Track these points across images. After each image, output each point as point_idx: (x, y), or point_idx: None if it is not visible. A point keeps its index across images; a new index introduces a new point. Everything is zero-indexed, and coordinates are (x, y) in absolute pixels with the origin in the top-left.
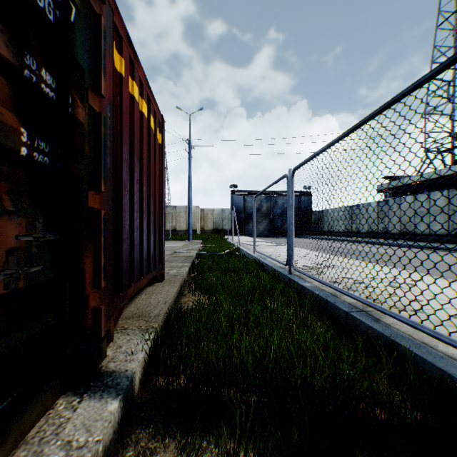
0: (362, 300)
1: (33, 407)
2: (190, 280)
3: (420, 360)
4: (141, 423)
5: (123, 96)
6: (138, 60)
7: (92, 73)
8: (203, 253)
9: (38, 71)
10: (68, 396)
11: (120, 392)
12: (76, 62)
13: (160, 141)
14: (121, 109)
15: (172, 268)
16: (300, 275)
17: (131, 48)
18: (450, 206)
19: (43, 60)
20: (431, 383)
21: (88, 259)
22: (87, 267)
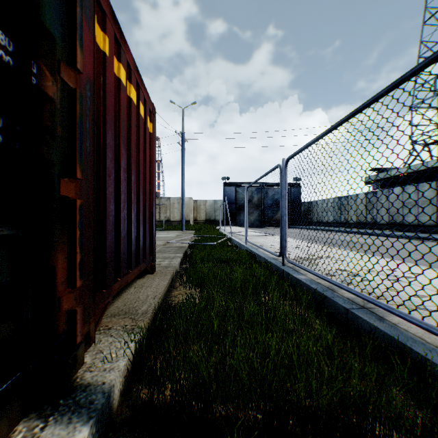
0: (364, 297)
1: None
2: (182, 272)
3: None
4: None
5: (107, 76)
6: (126, 42)
7: (66, 45)
8: (195, 244)
9: None
10: (31, 420)
11: (92, 414)
12: (43, 27)
13: (150, 130)
14: (105, 91)
15: (164, 259)
16: (293, 266)
17: (116, 28)
18: None
19: None
20: None
21: (61, 255)
22: (59, 264)
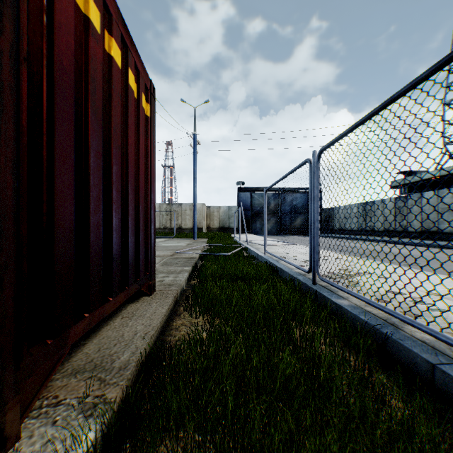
0: None
1: None
2: (189, 290)
3: None
4: None
5: None
6: None
7: None
8: (207, 254)
9: None
10: None
11: None
12: None
13: (147, 112)
14: (52, 19)
15: (168, 274)
16: (327, 286)
17: None
18: None
19: None
20: None
21: None
22: None
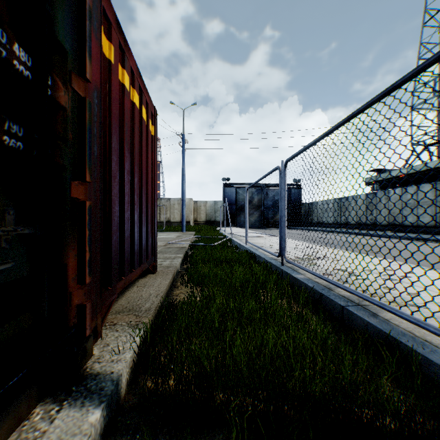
0: (359, 295)
1: (3, 421)
2: (183, 272)
3: (425, 360)
4: (126, 433)
5: (112, 83)
6: (129, 48)
7: (76, 56)
8: (196, 244)
9: (9, 45)
10: (47, 404)
11: (103, 399)
12: (57, 41)
13: (152, 132)
14: (110, 97)
15: (165, 260)
16: (292, 266)
17: (121, 36)
18: (437, 198)
19: (16, 35)
20: (438, 385)
21: (72, 253)
22: (70, 262)
